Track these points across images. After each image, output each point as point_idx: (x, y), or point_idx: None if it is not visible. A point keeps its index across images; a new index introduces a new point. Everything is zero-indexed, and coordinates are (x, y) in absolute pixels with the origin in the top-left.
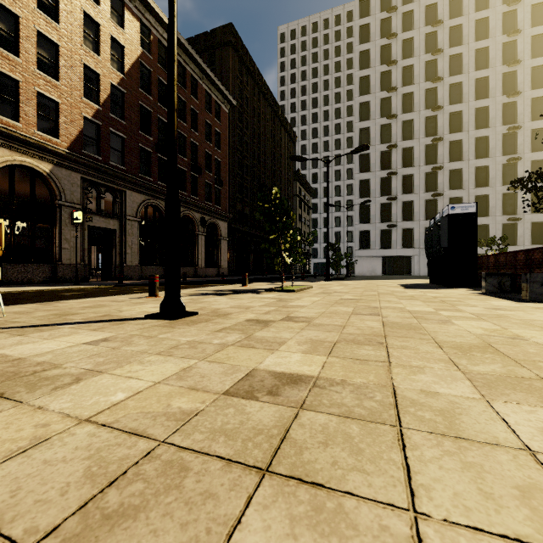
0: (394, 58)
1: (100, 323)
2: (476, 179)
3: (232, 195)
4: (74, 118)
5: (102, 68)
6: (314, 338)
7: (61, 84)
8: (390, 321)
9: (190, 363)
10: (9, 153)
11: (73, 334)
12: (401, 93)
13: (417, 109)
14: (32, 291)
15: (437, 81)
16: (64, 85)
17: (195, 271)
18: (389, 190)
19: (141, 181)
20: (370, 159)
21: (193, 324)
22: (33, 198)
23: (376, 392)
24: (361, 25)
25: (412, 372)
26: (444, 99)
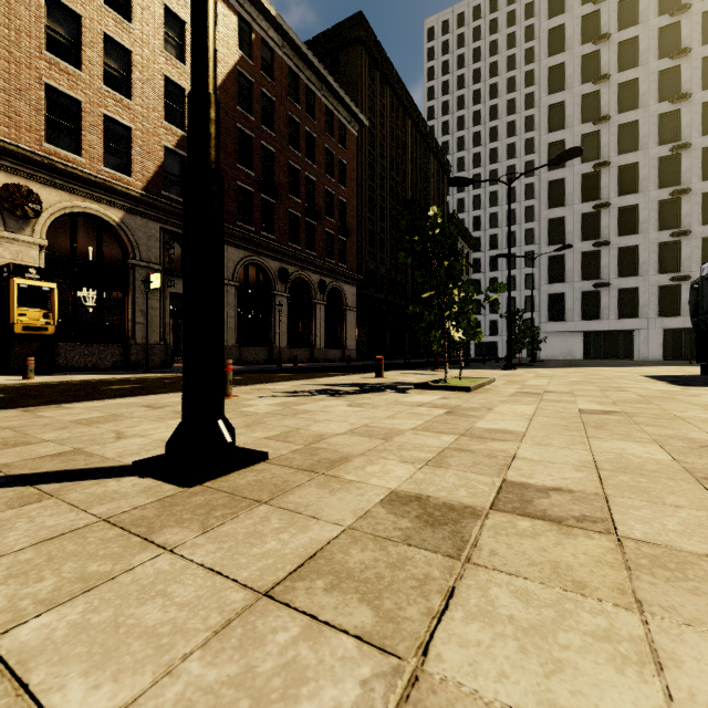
0: (605, 30)
1: None
2: None
3: (362, 249)
4: (151, 148)
5: (188, 80)
6: None
7: (135, 104)
8: None
9: None
10: (69, 197)
11: None
12: (617, 83)
13: (645, 104)
14: (79, 382)
15: (680, 56)
16: (139, 105)
17: (312, 353)
18: (595, 231)
19: (239, 231)
20: (565, 186)
21: (221, 517)
22: (100, 257)
23: None
24: None
25: None
26: (692, 83)
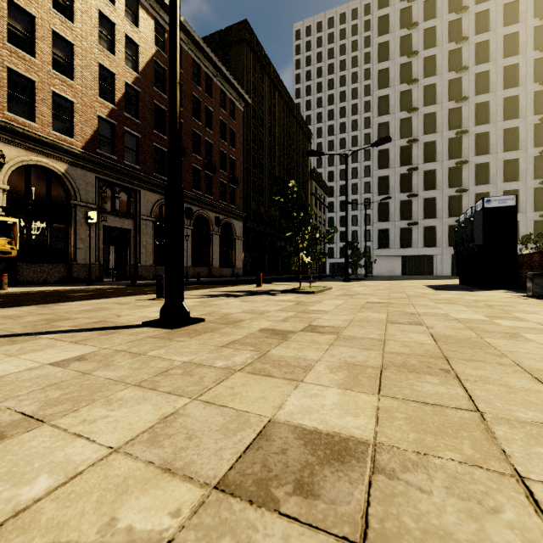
0: (415, 48)
1: (88, 332)
2: (504, 173)
3: (247, 194)
4: (89, 117)
5: (116, 67)
6: (350, 361)
7: (76, 83)
8: (441, 334)
9: (176, 405)
10: (25, 153)
11: (47, 349)
12: (423, 85)
13: (440, 101)
14: (43, 291)
15: (461, 71)
16: (79, 84)
17: (210, 271)
18: (409, 187)
19: (155, 180)
20: (389, 154)
21: (195, 335)
22: (49, 198)
23: (496, 493)
24: (380, 16)
25: (532, 438)
26: (469, 90)
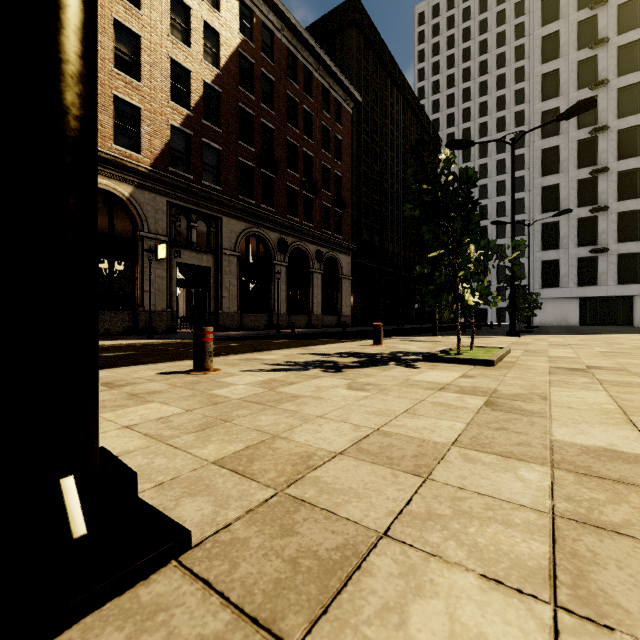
0: None
1: None
2: None
3: (357, 221)
4: (158, 127)
5: (192, 62)
6: None
7: (143, 85)
8: None
9: None
10: None
11: None
12: (616, 46)
13: None
14: None
15: None
16: (147, 86)
17: (309, 319)
18: (592, 197)
19: (240, 204)
20: (559, 153)
21: None
22: (111, 230)
23: None
24: None
25: None
26: None
